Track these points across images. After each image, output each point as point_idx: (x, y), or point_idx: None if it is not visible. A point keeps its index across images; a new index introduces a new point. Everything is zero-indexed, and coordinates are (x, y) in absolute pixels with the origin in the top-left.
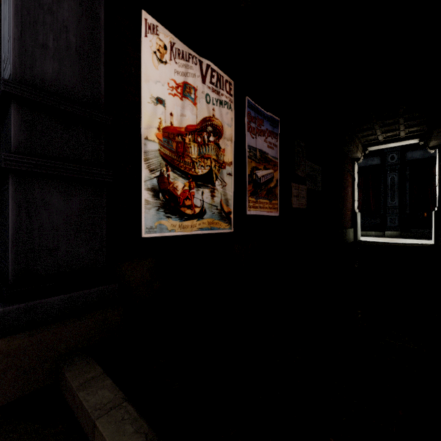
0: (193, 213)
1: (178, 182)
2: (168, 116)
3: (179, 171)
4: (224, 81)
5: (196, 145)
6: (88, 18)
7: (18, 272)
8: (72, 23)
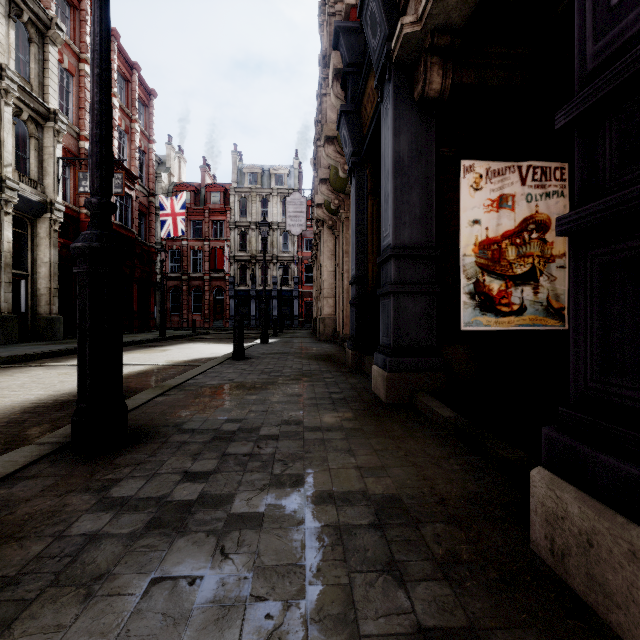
0: (510, 310)
1: (493, 284)
2: (483, 231)
3: (494, 275)
4: (552, 171)
5: (514, 247)
6: (425, 193)
7: (394, 343)
8: (417, 202)
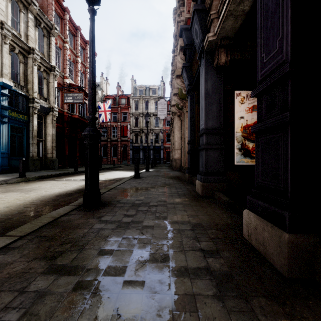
0: None
1: (249, 144)
2: (245, 121)
3: (250, 140)
4: None
5: None
6: (219, 106)
7: (205, 170)
8: (215, 110)
